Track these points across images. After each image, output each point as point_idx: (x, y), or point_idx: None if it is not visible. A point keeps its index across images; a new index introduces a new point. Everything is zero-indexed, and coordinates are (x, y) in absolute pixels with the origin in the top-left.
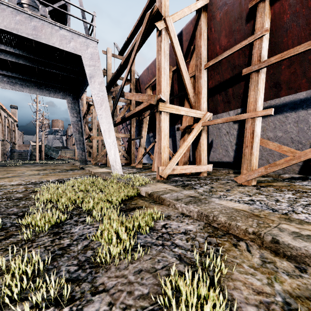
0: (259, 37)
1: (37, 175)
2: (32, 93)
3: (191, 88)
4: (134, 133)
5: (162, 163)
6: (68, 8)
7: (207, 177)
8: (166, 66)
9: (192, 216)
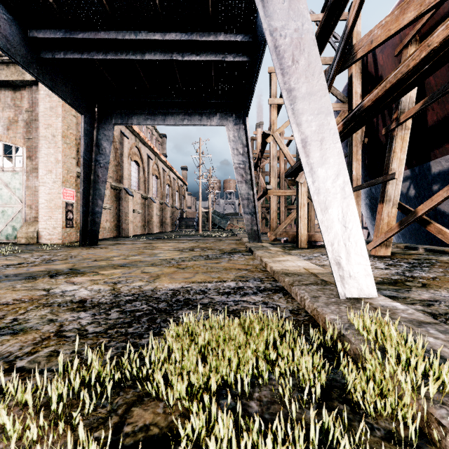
0: None
1: (162, 265)
2: (177, 124)
3: None
4: (359, 175)
5: None
6: None
7: None
8: None
9: None
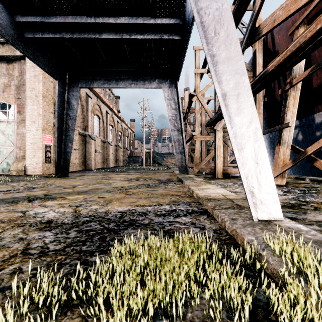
0: None
1: (114, 191)
2: (127, 87)
3: None
4: (260, 124)
5: None
6: None
7: None
8: None
9: None
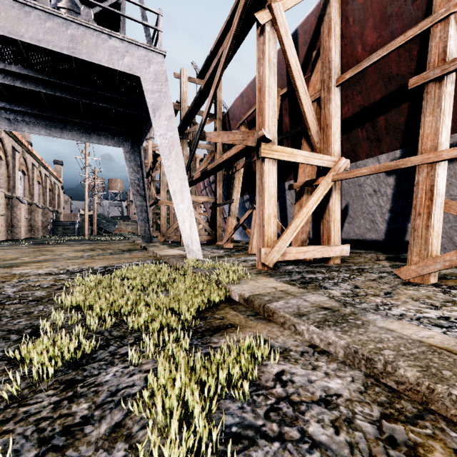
0: (443, 18)
1: (78, 259)
2: (75, 139)
3: (313, 119)
4: (221, 196)
5: (266, 243)
6: (122, 8)
7: (342, 266)
8: (272, 83)
9: (333, 355)
